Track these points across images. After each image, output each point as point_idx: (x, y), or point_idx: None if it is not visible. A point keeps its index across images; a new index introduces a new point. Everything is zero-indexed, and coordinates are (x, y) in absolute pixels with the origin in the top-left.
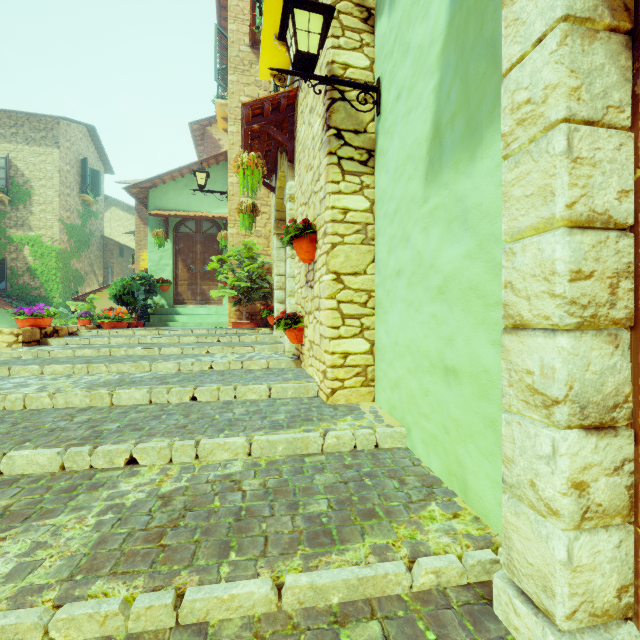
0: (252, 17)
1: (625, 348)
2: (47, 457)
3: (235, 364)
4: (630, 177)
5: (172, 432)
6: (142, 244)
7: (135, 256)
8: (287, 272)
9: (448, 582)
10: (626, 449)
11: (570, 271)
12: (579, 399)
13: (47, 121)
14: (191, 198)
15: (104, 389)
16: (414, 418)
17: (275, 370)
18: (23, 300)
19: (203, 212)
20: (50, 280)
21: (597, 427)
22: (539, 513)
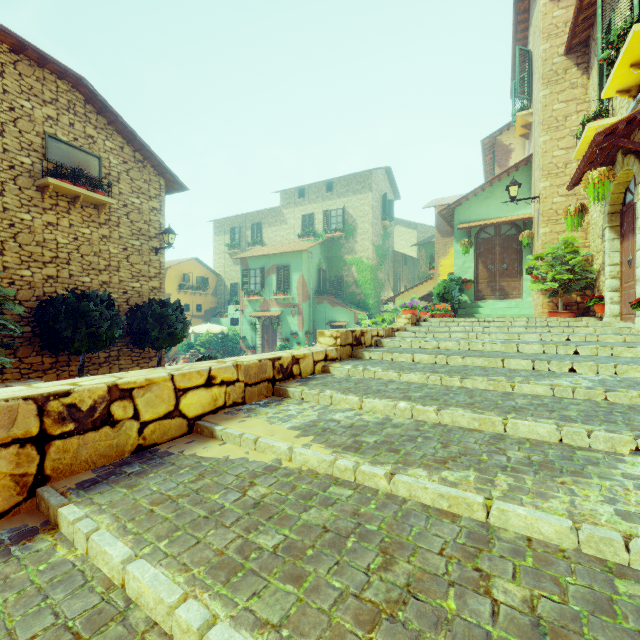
0: (571, 30)
1: None
2: (525, 362)
3: (590, 337)
4: None
5: (589, 361)
6: (440, 253)
7: (435, 263)
8: (639, 261)
9: None
10: None
11: None
12: None
13: (365, 175)
14: (490, 207)
15: (511, 343)
16: None
17: (635, 343)
18: (352, 303)
19: (502, 217)
20: (366, 288)
21: None
22: None
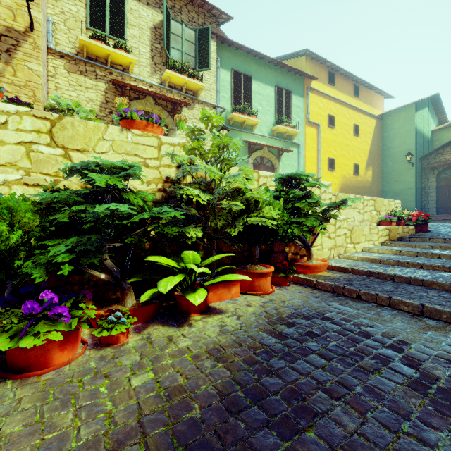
0: None
1: None
2: None
3: None
4: None
5: None
6: None
7: None
8: None
9: None
10: None
11: None
12: None
13: None
14: None
15: None
16: None
17: None
18: None
19: None
20: None
21: None
22: None
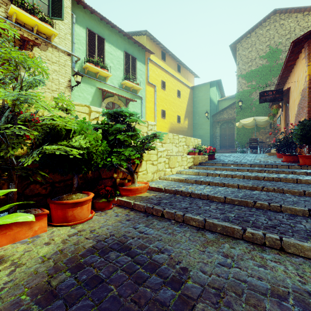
0: None
1: None
2: None
3: None
4: None
5: None
6: None
7: None
8: None
9: None
10: None
11: None
12: None
13: None
14: None
15: None
16: None
17: None
18: None
19: None
20: None
21: None
22: None
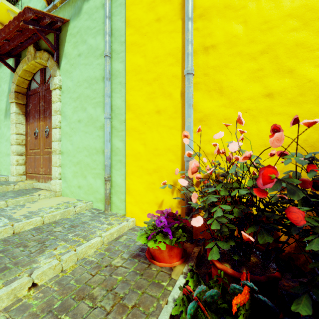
0: None
1: (24, 147)
2: None
3: None
4: (25, 130)
5: None
6: None
7: None
8: None
9: (2, 180)
10: (24, 158)
11: (16, 139)
12: (17, 152)
13: None
14: None
15: None
16: (2, 167)
17: None
18: None
19: None
20: None
21: (20, 155)
22: (13, 165)
